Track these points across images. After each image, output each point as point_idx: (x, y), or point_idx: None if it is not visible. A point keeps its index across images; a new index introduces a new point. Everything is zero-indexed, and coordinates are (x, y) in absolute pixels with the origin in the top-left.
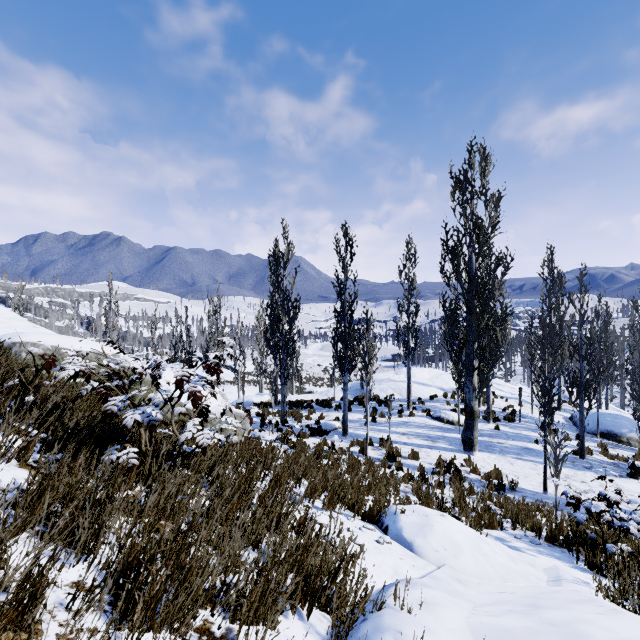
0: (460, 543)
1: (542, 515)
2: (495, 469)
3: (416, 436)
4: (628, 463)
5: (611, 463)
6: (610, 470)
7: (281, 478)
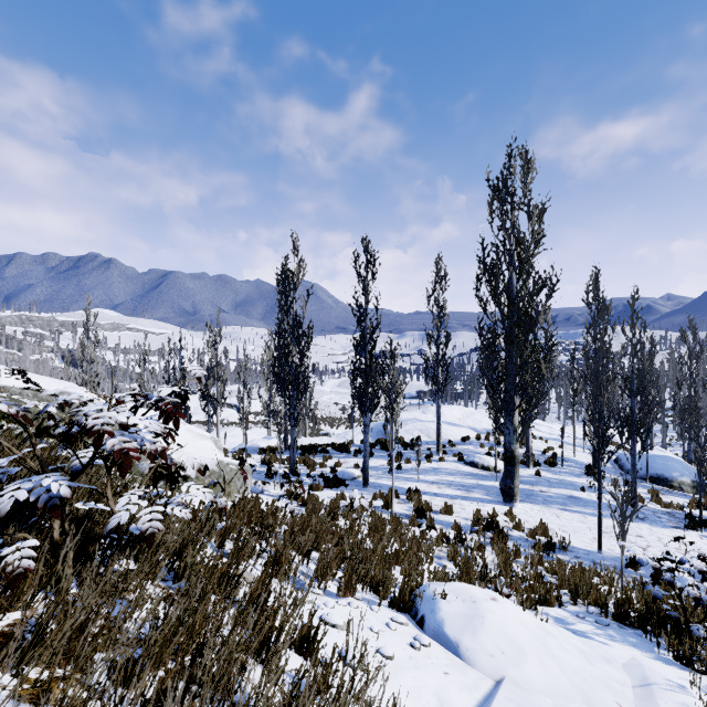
0: (522, 642)
1: (602, 582)
2: (541, 524)
3: (448, 485)
4: (685, 512)
5: (666, 512)
6: (666, 521)
7: (282, 556)
